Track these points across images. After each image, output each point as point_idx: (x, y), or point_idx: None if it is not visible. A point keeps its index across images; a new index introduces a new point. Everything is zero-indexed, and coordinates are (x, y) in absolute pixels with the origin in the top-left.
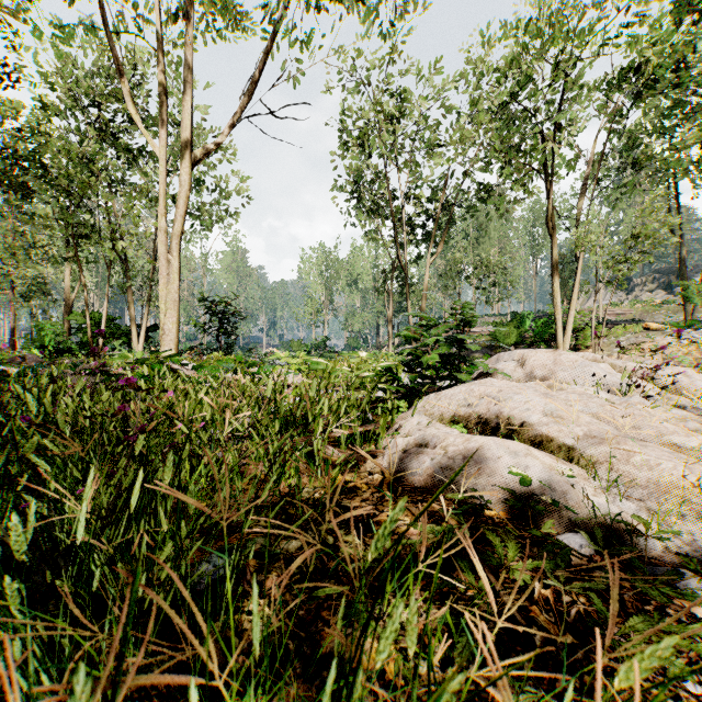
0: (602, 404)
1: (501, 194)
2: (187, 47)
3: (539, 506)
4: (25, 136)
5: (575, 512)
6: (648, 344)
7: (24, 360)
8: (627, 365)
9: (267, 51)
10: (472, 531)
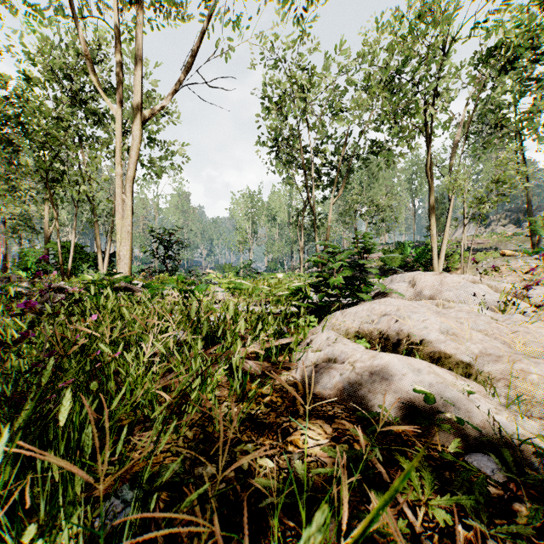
0: (489, 321)
1: (389, 149)
2: (137, 28)
3: (444, 424)
4: (12, 102)
5: (480, 431)
6: (505, 267)
7: (10, 279)
8: (502, 286)
9: (202, 31)
10: (382, 451)
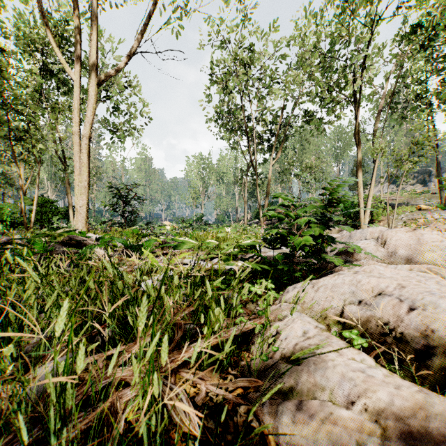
0: None
1: (320, 118)
2: None
3: None
4: None
5: None
6: (422, 220)
7: None
8: None
9: (155, 0)
10: None
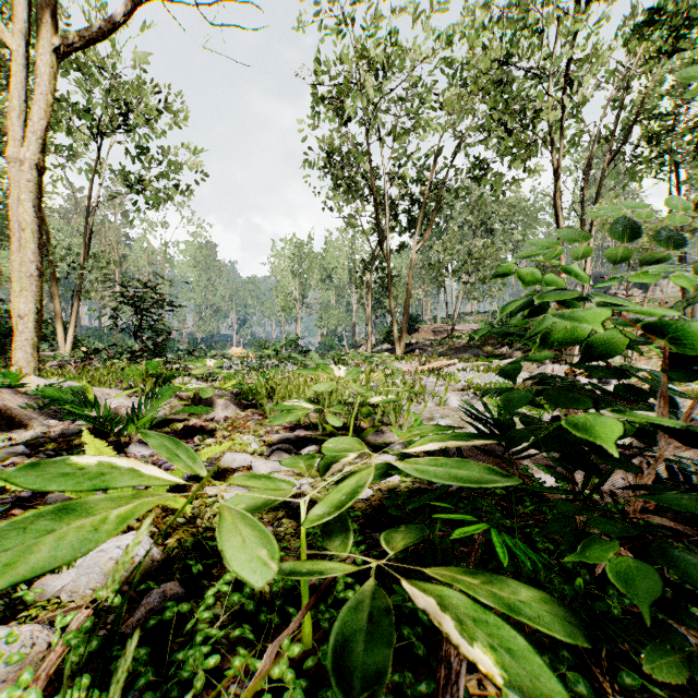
0: None
1: (496, 173)
2: None
3: None
4: None
5: None
6: None
7: None
8: None
9: None
10: None
